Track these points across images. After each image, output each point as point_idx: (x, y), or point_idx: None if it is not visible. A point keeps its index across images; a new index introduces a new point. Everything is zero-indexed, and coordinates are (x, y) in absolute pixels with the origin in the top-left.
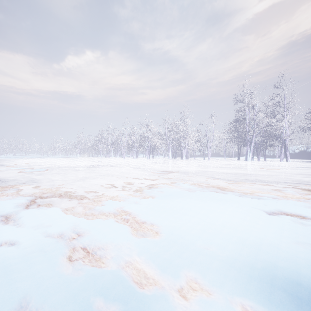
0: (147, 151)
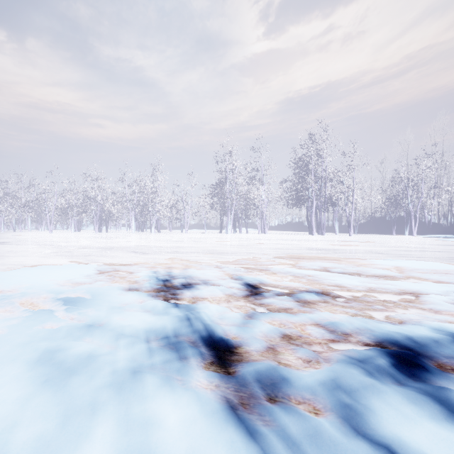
0: (96, 220)
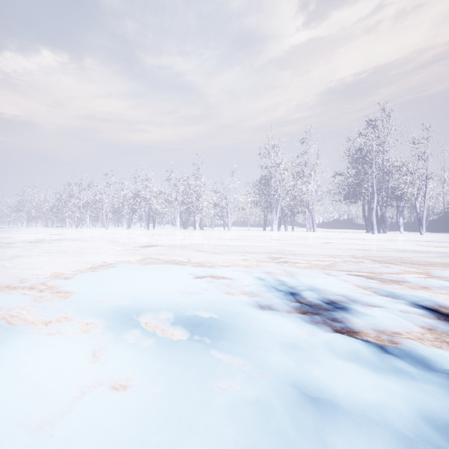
0: (145, 218)
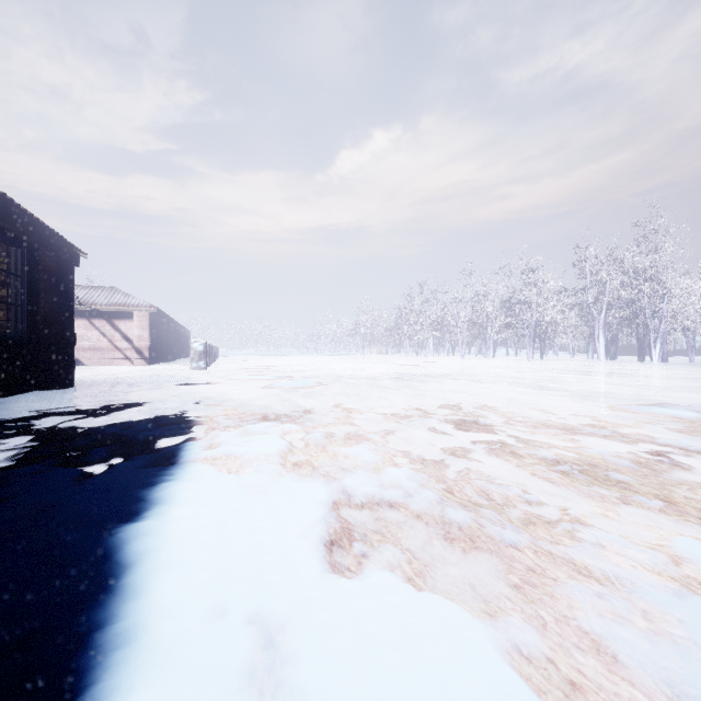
0: (528, 339)
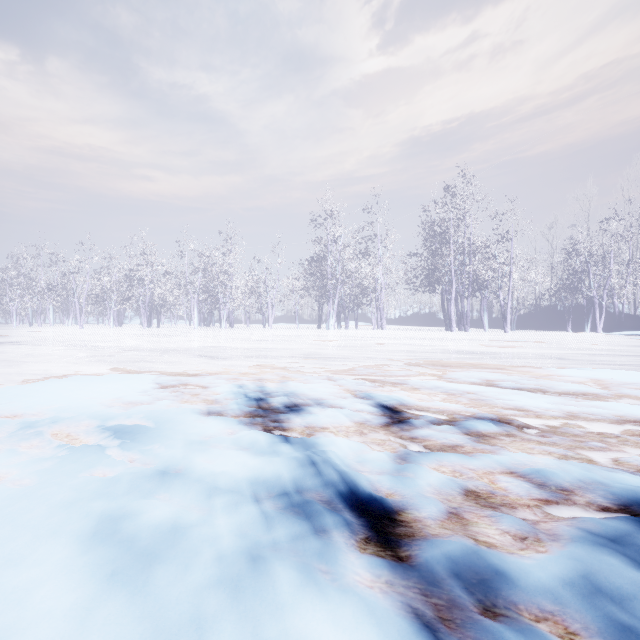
0: (143, 310)
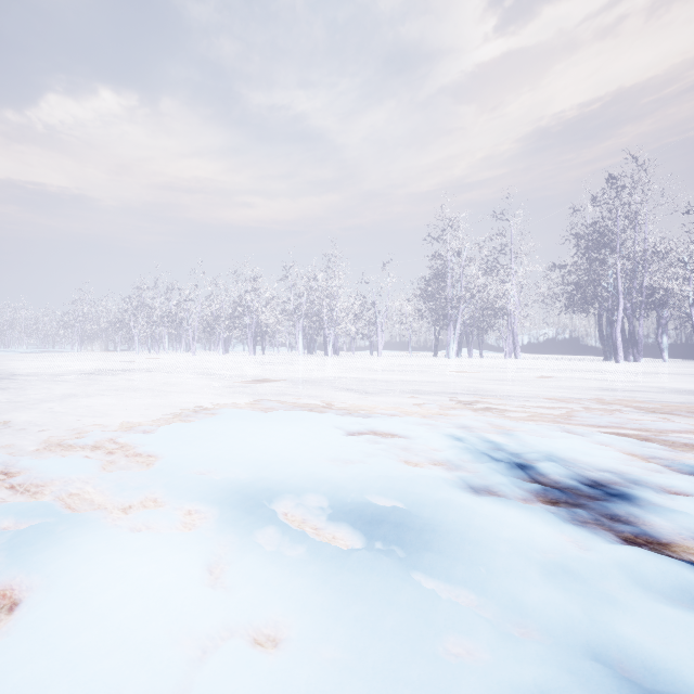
0: (250, 337)
